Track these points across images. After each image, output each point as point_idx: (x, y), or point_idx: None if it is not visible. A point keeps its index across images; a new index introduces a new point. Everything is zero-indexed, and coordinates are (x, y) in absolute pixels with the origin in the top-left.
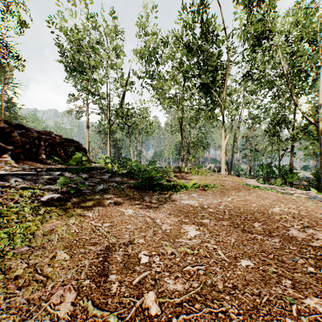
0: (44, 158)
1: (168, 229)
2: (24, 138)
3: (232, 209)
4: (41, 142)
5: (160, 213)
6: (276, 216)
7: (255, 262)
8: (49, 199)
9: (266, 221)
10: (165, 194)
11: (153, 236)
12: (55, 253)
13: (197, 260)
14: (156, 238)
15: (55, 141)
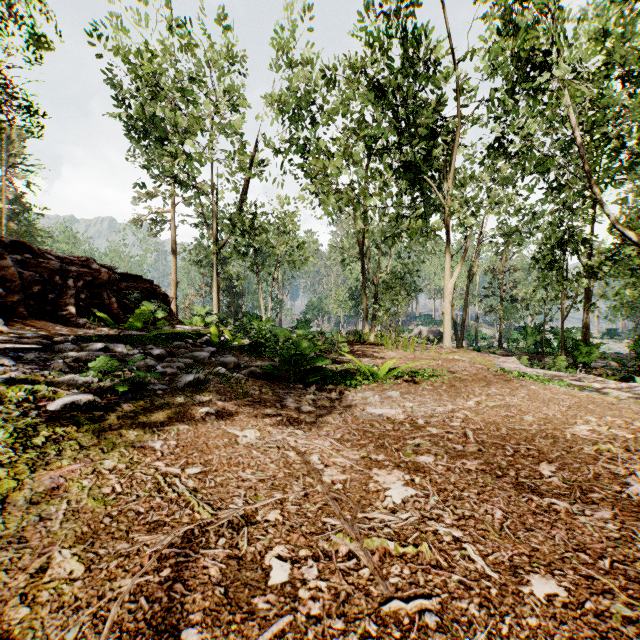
0: (72, 313)
1: (338, 480)
2: (31, 271)
3: (482, 428)
4: (68, 279)
5: (320, 437)
6: (587, 445)
7: (569, 584)
8: (66, 408)
9: (567, 460)
10: (330, 392)
11: (303, 500)
12: (47, 559)
13: (417, 578)
14: (311, 508)
15: (98, 279)
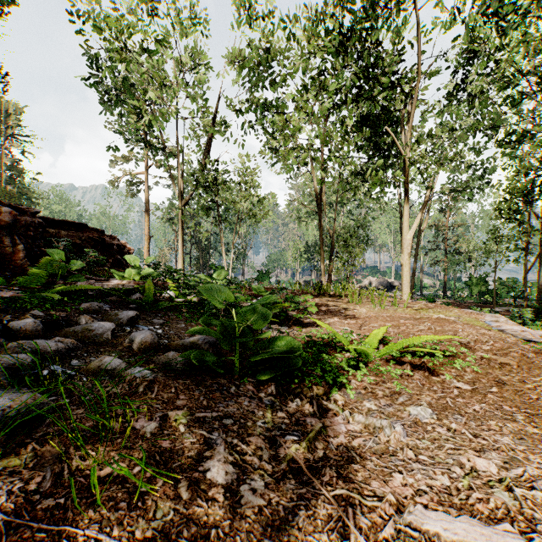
0: None
1: None
2: None
3: None
4: None
5: None
6: None
7: None
8: None
9: None
10: (301, 402)
11: None
12: None
13: None
14: None
15: None
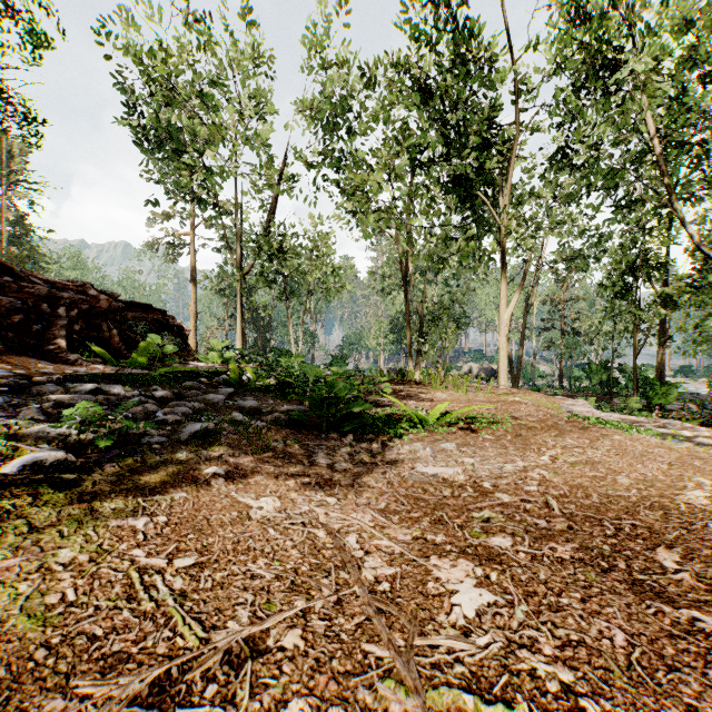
0: (62, 348)
1: (384, 576)
2: (11, 296)
3: (567, 495)
4: (59, 308)
5: (359, 507)
6: (710, 521)
7: None
8: (26, 471)
9: (691, 543)
10: (370, 443)
11: (335, 612)
12: None
13: None
14: (346, 624)
15: (96, 307)
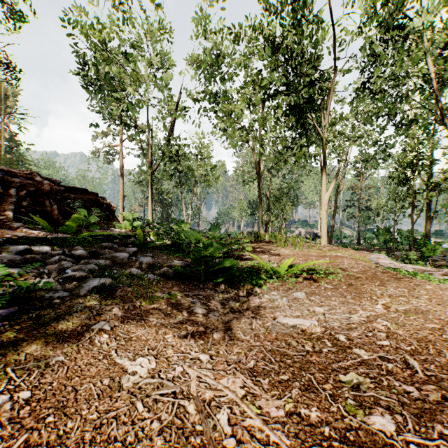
0: (9, 218)
1: None
2: None
3: (419, 351)
4: (11, 189)
5: (230, 367)
6: None
7: None
8: None
9: None
10: (237, 292)
11: None
12: None
13: None
14: None
15: (41, 189)
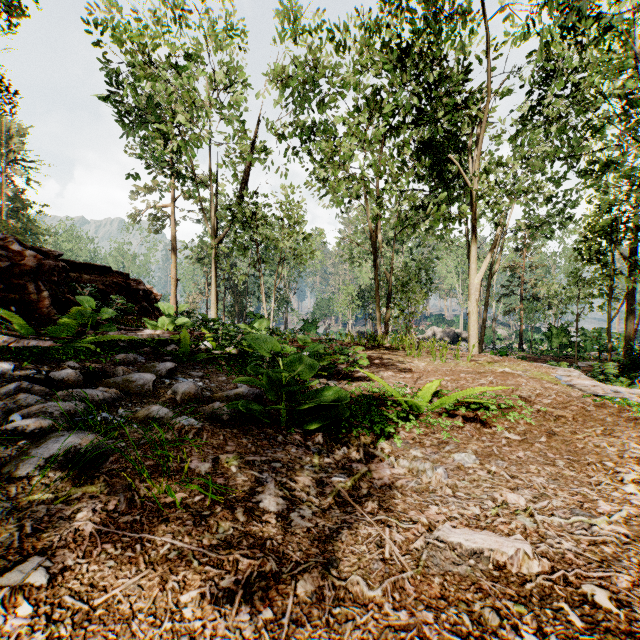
0: None
1: None
2: None
3: None
4: None
5: None
6: None
7: None
8: None
9: None
10: (348, 450)
11: None
12: None
13: None
14: None
15: (22, 265)
